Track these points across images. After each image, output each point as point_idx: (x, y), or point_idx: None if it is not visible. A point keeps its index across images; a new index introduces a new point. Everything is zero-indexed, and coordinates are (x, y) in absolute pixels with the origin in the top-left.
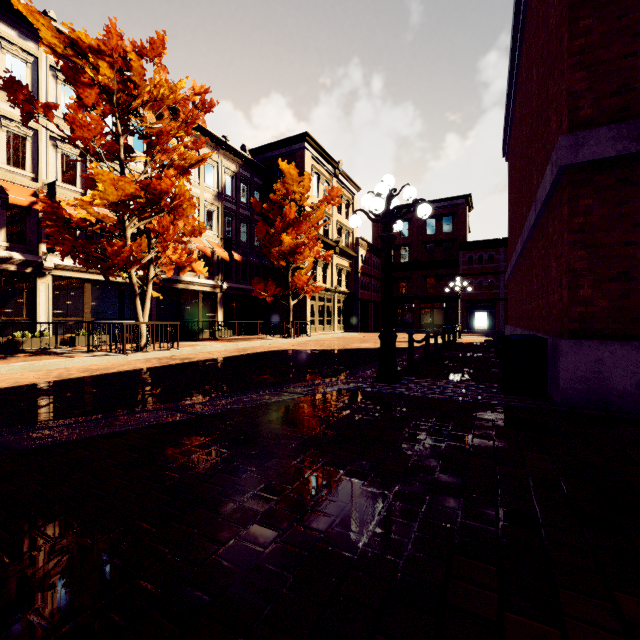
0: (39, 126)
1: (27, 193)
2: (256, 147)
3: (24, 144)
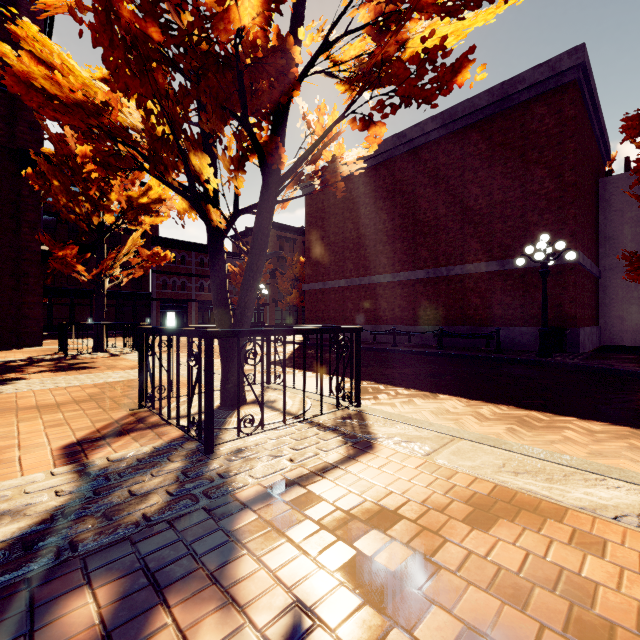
0: None
1: None
2: None
3: None
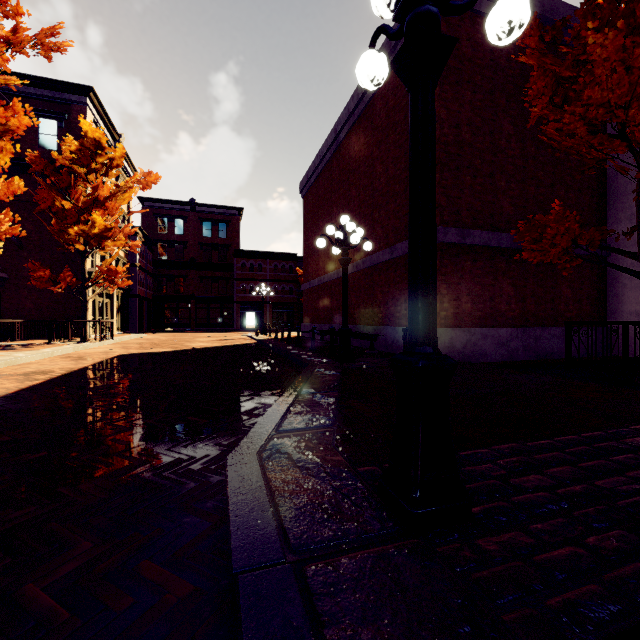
0: None
1: None
2: None
3: None
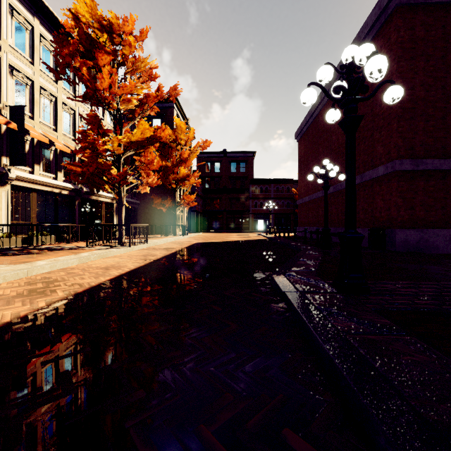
0: (1, 54)
1: None
2: None
3: None
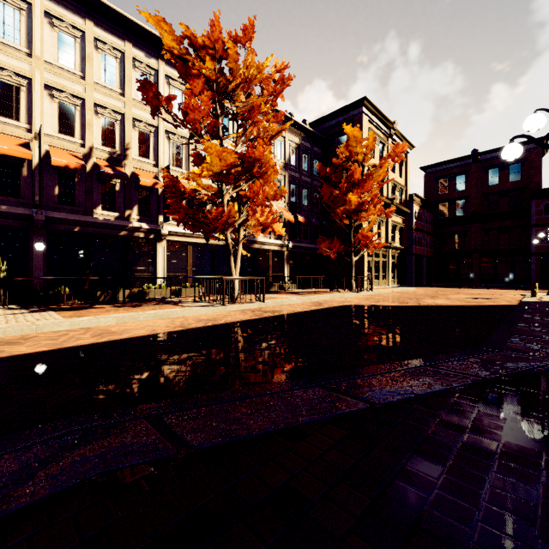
0: (158, 124)
1: (151, 176)
2: (315, 120)
3: (149, 139)
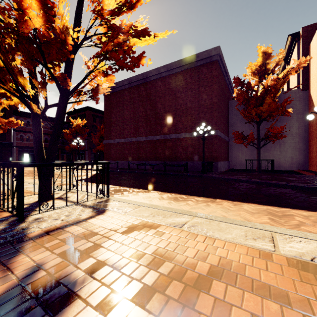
0: None
1: None
2: None
3: None
